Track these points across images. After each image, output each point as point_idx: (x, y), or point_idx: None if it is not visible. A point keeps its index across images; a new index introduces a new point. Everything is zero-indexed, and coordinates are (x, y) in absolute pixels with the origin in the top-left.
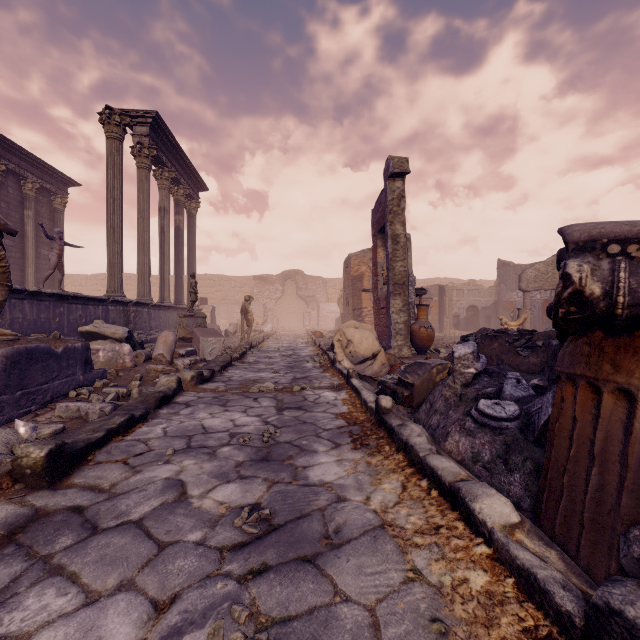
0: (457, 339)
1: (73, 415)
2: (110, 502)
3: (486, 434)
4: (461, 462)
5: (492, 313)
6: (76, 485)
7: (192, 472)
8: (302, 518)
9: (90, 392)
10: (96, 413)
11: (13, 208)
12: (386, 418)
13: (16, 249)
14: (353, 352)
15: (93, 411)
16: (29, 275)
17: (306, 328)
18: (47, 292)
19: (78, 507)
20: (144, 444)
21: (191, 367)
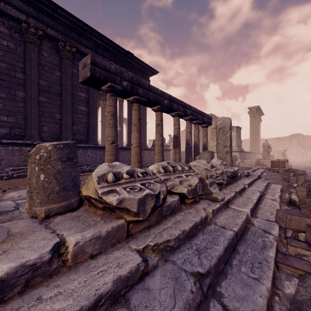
0: None
1: None
2: None
3: None
4: None
5: None
6: None
7: None
8: None
9: None
10: None
11: None
12: None
13: None
14: None
15: None
16: None
17: (304, 160)
18: (250, 152)
19: None
20: None
21: None
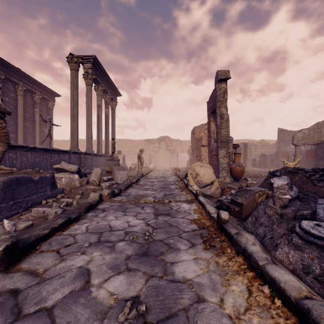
0: (255, 172)
1: (40, 215)
2: (38, 287)
3: (313, 250)
4: (293, 271)
5: (274, 158)
6: (22, 269)
7: (97, 262)
8: (170, 318)
9: (53, 201)
10: (52, 215)
11: (29, 108)
12: (225, 227)
13: (31, 127)
14: (199, 180)
15: (51, 213)
16: (37, 140)
17: (171, 166)
18: (39, 147)
19: (16, 290)
20: (73, 238)
21: (109, 187)
